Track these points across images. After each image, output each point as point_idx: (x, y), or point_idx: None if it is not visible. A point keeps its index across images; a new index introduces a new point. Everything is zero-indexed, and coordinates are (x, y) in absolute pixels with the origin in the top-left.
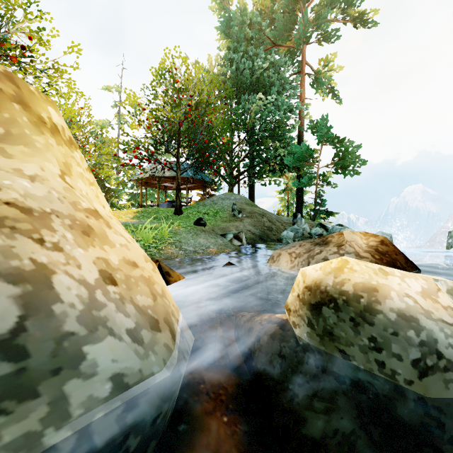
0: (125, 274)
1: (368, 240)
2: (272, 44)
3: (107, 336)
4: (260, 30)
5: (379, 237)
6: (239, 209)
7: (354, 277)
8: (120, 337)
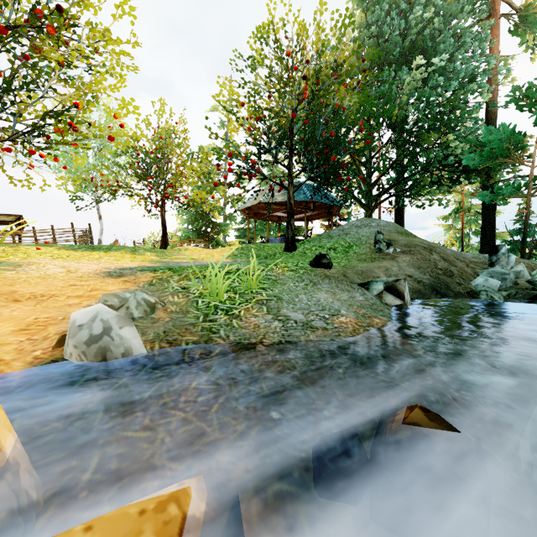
0: None
1: None
2: None
3: None
4: None
5: None
6: (386, 240)
7: None
8: None
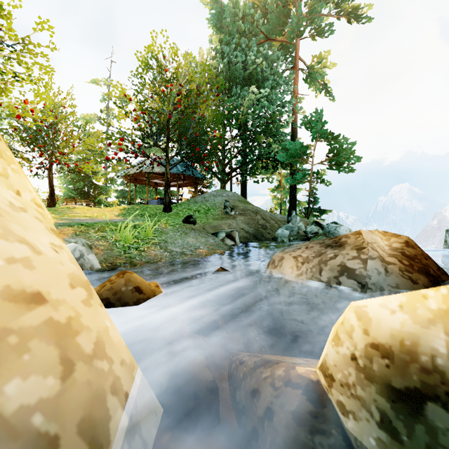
0: None
1: (389, 241)
2: (265, 39)
3: None
4: (253, 23)
5: (401, 237)
6: (232, 206)
7: None
8: None
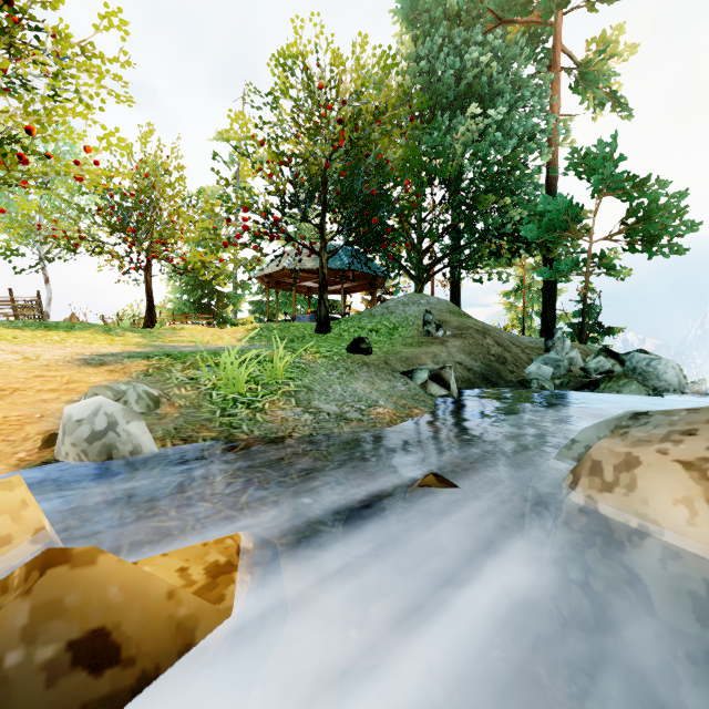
0: None
1: None
2: (495, 23)
3: None
4: None
5: None
6: (437, 321)
7: None
8: None
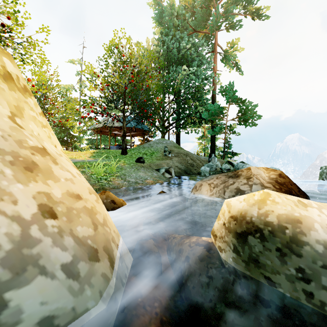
0: (67, 206)
1: (269, 173)
2: (193, 31)
3: (36, 276)
4: (185, 20)
5: (277, 171)
6: (169, 150)
7: (277, 209)
8: (53, 274)
